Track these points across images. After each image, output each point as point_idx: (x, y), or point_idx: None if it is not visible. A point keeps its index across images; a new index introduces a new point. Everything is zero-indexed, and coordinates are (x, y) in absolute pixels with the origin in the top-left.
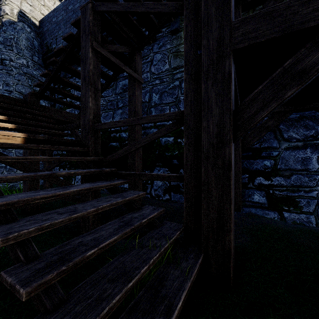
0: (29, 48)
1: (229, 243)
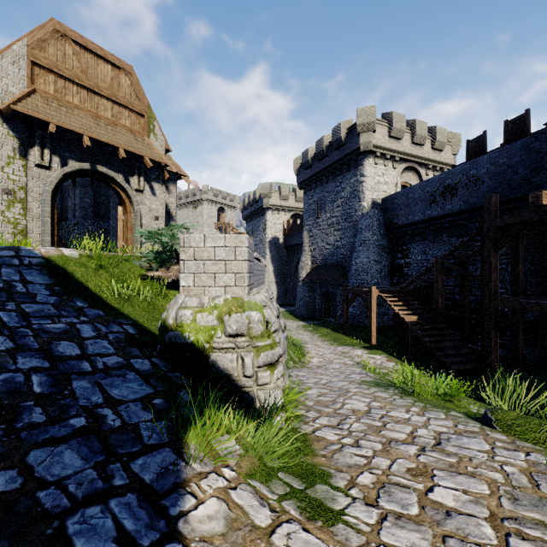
0: (378, 226)
1: (491, 362)
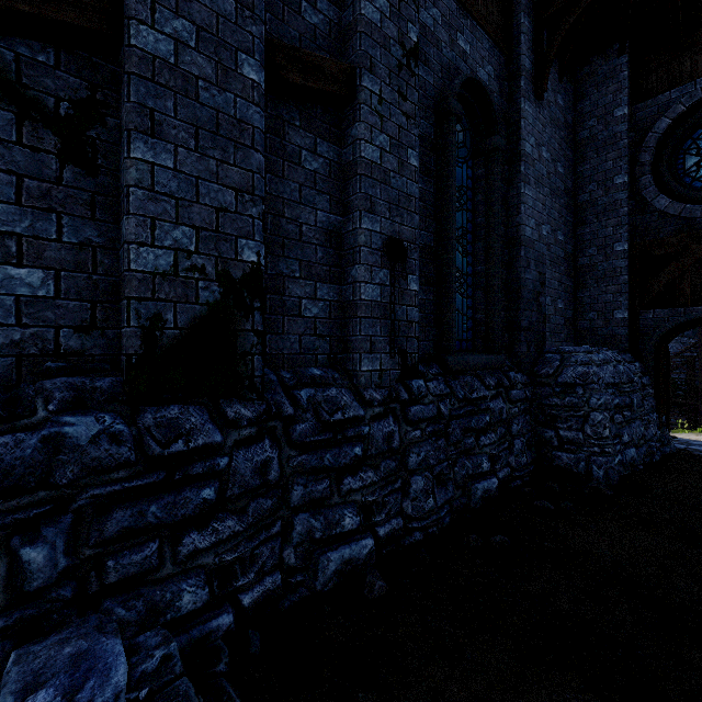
0: None
1: None
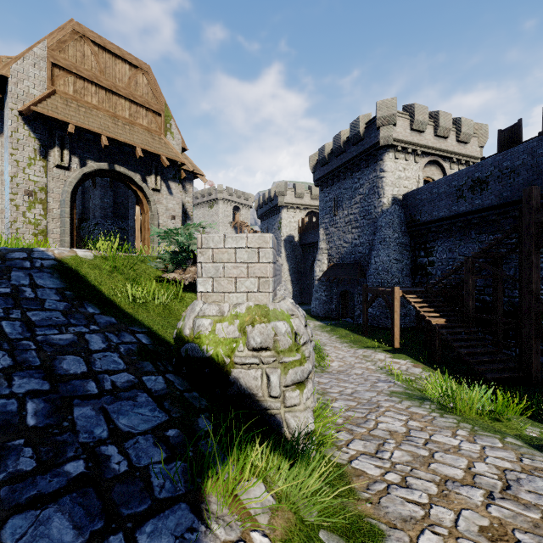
0: (399, 223)
1: (532, 371)
